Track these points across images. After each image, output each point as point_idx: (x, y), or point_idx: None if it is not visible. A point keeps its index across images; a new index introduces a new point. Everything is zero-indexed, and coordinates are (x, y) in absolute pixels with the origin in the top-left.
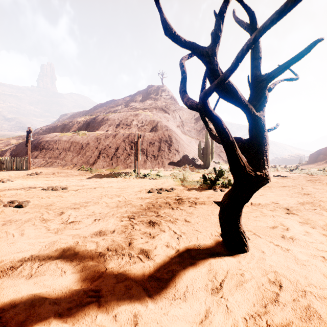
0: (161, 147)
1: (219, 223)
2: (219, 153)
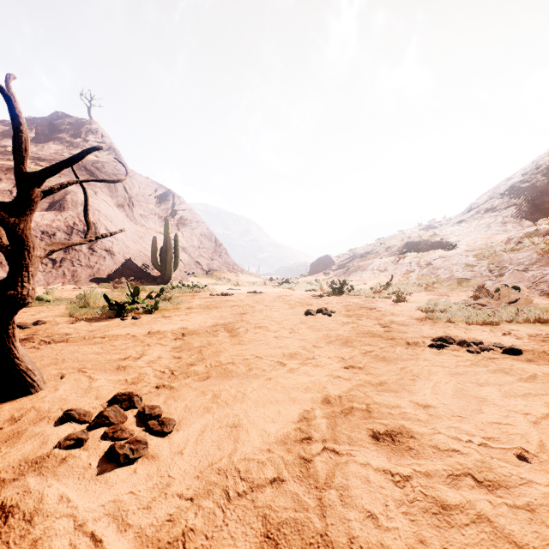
0: None
1: None
2: (198, 257)
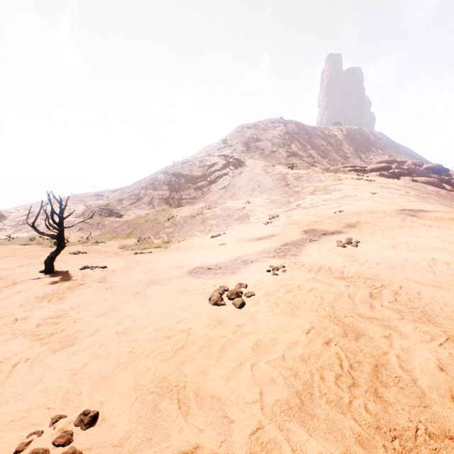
0: None
1: (46, 265)
2: None
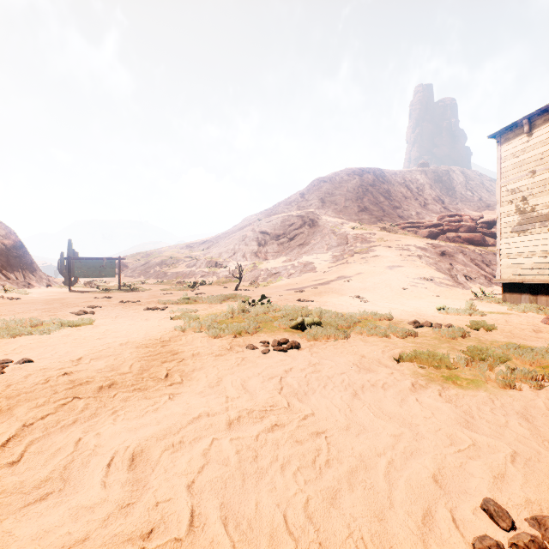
0: (21, 257)
1: (236, 288)
2: None
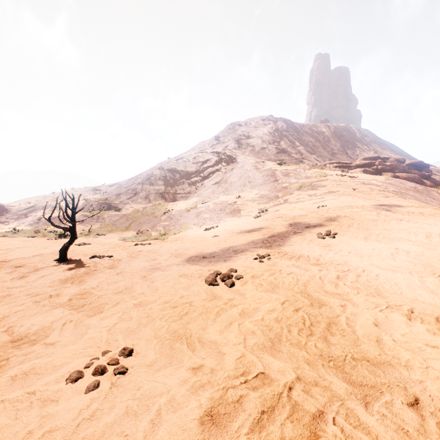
0: None
1: (60, 254)
2: None
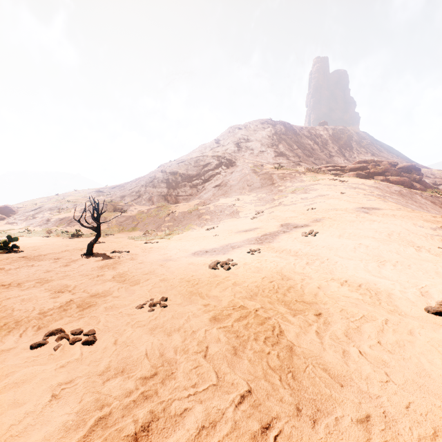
0: None
1: (88, 249)
2: None
